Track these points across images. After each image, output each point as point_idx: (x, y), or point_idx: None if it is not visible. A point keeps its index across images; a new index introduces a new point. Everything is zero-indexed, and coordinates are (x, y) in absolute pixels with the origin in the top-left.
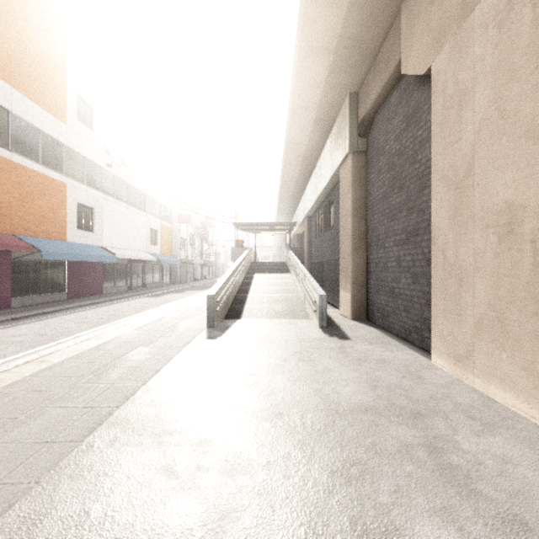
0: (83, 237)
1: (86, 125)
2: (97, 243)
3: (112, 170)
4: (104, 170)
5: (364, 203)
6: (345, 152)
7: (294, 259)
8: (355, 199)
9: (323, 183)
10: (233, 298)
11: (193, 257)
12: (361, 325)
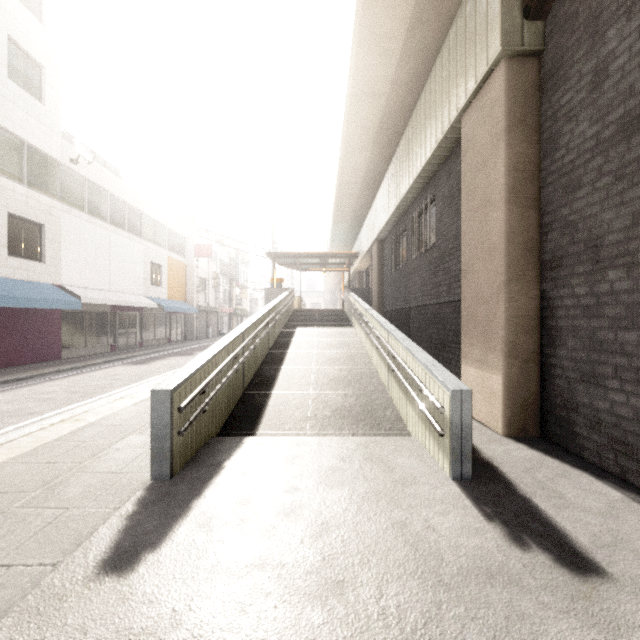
0: (21, 268)
1: (28, 91)
2: (50, 280)
3: (80, 169)
4: (66, 168)
5: (534, 171)
6: (489, 59)
7: (360, 304)
8: (515, 162)
9: (416, 167)
10: (253, 374)
11: (217, 303)
12: (551, 463)
